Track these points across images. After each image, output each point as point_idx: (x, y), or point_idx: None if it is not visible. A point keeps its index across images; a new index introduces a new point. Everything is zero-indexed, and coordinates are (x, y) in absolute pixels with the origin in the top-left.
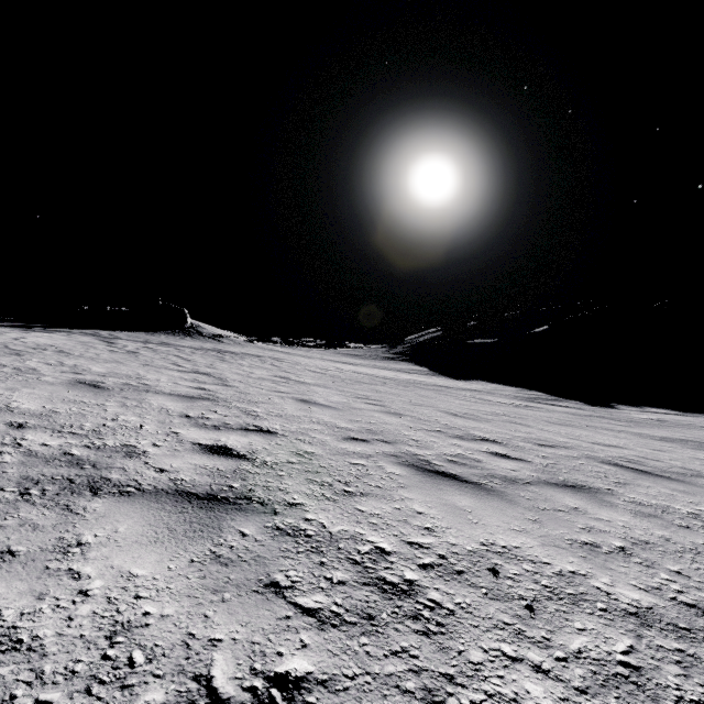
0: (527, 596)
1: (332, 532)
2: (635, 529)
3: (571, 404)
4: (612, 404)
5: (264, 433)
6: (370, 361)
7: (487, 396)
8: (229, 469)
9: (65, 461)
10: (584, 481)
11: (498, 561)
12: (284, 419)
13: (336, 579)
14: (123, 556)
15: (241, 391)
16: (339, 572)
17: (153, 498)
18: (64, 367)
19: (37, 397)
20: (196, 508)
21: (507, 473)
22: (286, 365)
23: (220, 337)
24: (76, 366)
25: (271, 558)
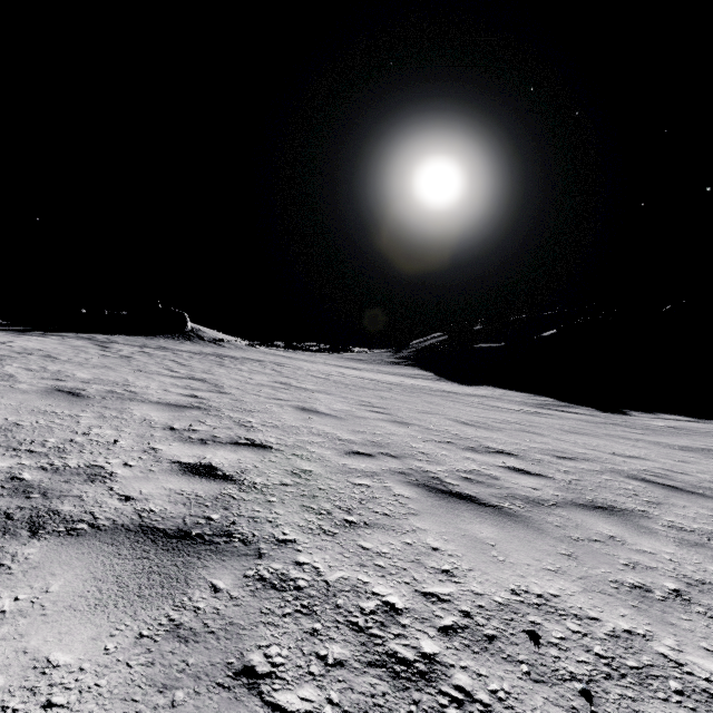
0: (580, 674)
1: (329, 582)
2: (685, 564)
3: (582, 410)
4: (624, 410)
5: (257, 448)
6: (374, 366)
7: (496, 402)
8: (210, 494)
9: (9, 488)
10: (614, 501)
11: (536, 618)
12: (280, 431)
13: (331, 657)
14: (46, 631)
15: (236, 398)
16: (336, 645)
17: (108, 538)
18: (45, 373)
19: (2, 408)
20: (160, 551)
21: (529, 493)
22: (288, 370)
23: (221, 341)
24: (59, 372)
25: (247, 626)
